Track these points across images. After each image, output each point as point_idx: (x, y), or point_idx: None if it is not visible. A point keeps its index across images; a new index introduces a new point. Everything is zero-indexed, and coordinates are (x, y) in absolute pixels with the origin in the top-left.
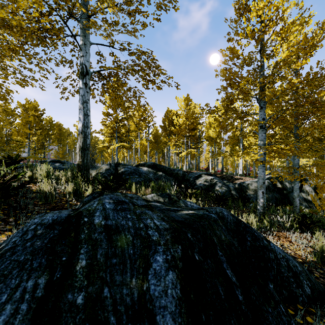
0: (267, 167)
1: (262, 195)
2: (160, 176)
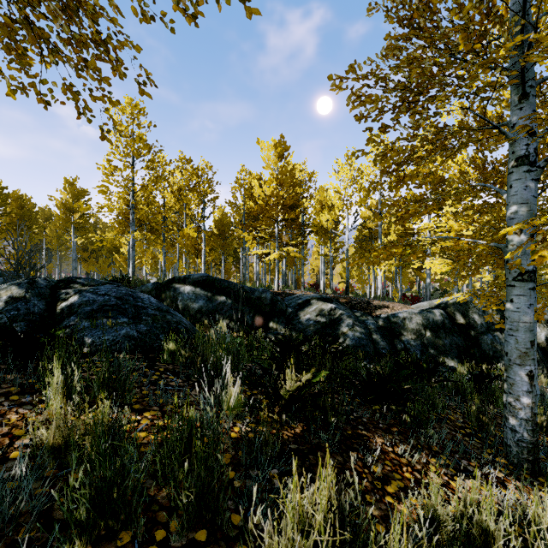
0: (427, 284)
1: (529, 385)
2: (222, 305)
